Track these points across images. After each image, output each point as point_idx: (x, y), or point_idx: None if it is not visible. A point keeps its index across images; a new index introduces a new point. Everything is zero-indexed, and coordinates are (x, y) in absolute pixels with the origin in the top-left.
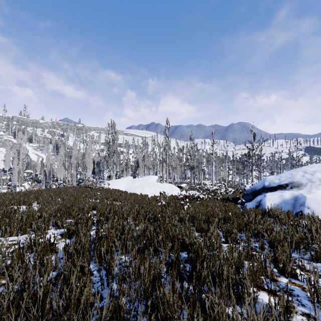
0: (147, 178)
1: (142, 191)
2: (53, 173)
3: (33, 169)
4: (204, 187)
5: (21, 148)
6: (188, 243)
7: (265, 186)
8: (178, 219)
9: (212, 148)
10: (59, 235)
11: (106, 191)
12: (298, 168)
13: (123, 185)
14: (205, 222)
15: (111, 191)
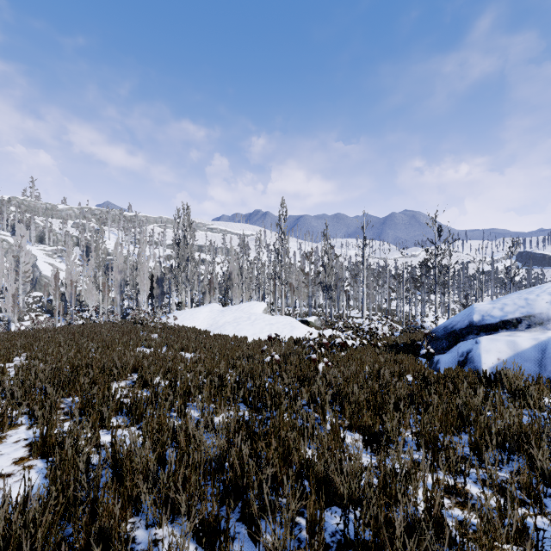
0: (246, 307)
1: (237, 331)
2: (80, 298)
3: (43, 290)
4: (348, 323)
5: (21, 253)
6: (346, 494)
7: (474, 322)
8: (307, 395)
9: (363, 252)
10: (28, 447)
11: (170, 331)
12: (535, 288)
13: (202, 320)
14: (369, 408)
15: (179, 330)
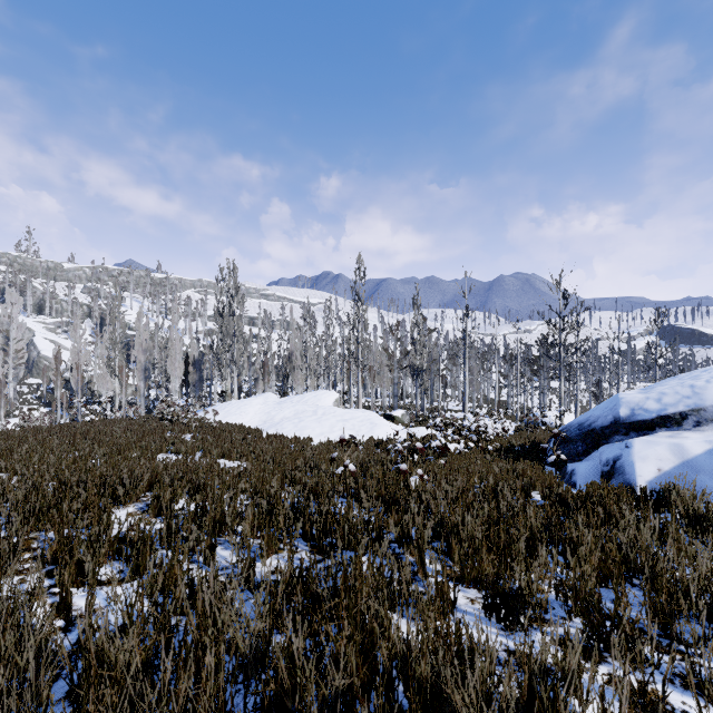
0: (311, 398)
1: (299, 430)
2: (91, 386)
3: (42, 376)
4: (446, 418)
5: (12, 326)
6: None
7: (621, 418)
8: (395, 524)
9: (465, 326)
10: None
11: (209, 430)
12: (702, 372)
13: (253, 415)
14: (489, 549)
15: (221, 429)
